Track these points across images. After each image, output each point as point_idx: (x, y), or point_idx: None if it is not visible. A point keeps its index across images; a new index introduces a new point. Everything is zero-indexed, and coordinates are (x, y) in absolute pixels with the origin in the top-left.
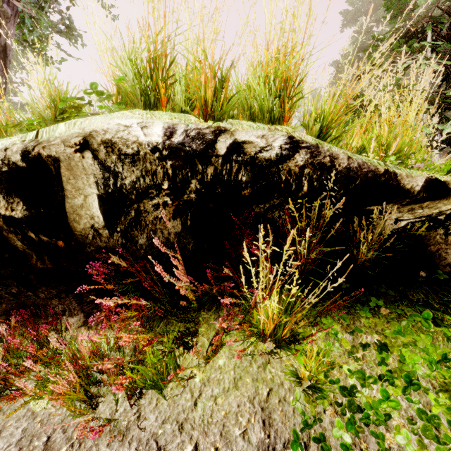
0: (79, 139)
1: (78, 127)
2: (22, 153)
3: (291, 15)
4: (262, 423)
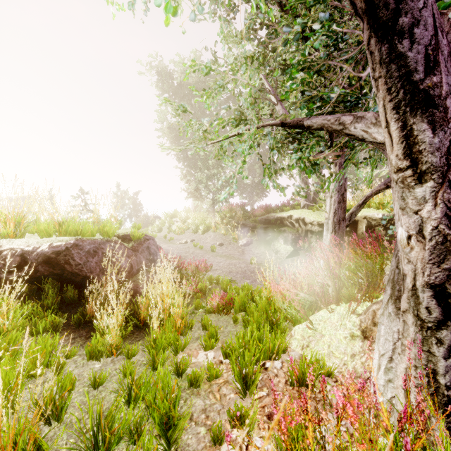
0: (363, 217)
1: (363, 214)
2: None
3: None
4: None
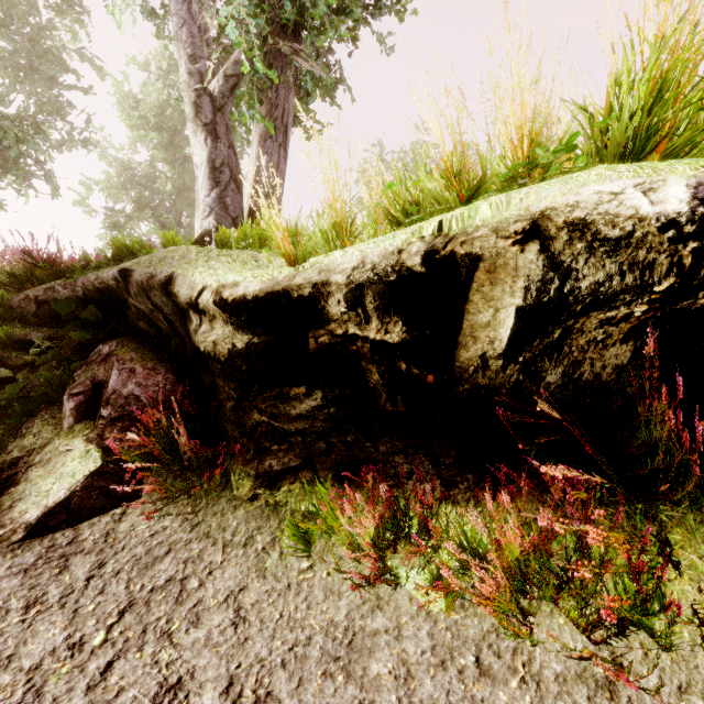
0: (523, 225)
1: (516, 208)
2: (424, 254)
3: None
4: None
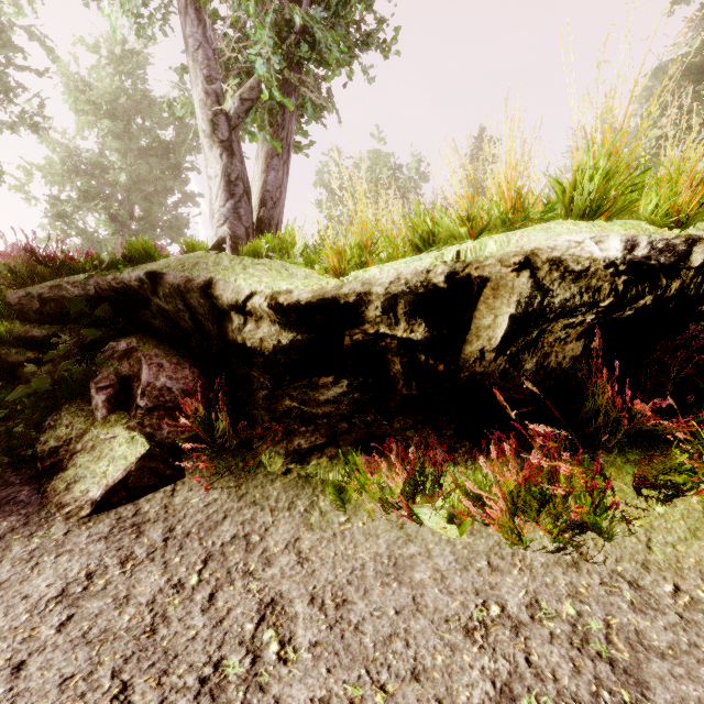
0: (519, 259)
1: (514, 246)
2: (447, 274)
3: None
4: None
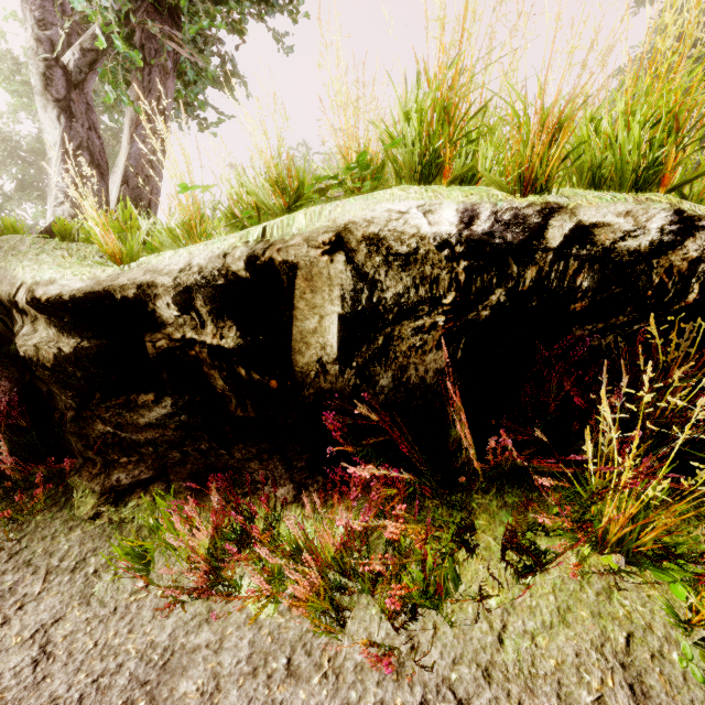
0: (329, 236)
1: (326, 219)
2: (247, 259)
3: (693, 4)
4: (629, 689)
